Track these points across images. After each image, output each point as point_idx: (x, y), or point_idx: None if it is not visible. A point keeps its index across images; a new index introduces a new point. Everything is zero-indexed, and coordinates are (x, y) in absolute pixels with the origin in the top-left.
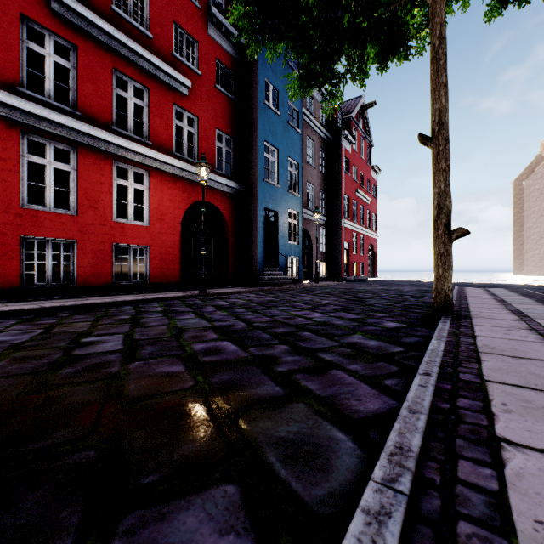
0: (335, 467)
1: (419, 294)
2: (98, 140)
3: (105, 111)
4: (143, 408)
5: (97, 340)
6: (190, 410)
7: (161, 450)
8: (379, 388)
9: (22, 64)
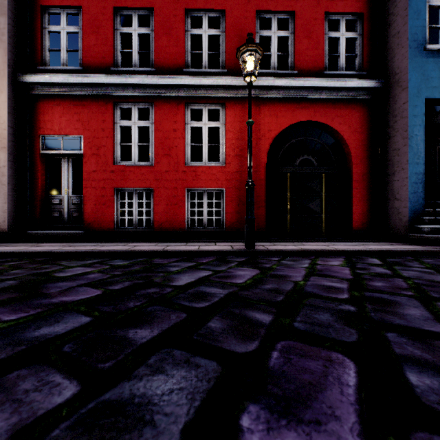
0: None
1: None
2: (169, 88)
3: (178, 57)
4: None
5: None
6: None
7: None
8: None
9: (117, 49)
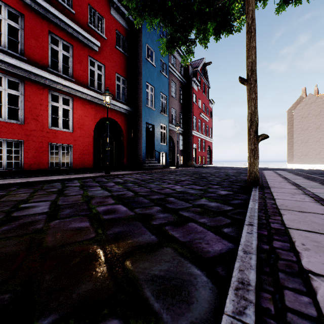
0: (194, 299)
1: (237, 174)
2: (38, 76)
3: (43, 58)
4: (55, 255)
5: (31, 205)
6: (90, 256)
7: (64, 291)
8: (220, 235)
9: None
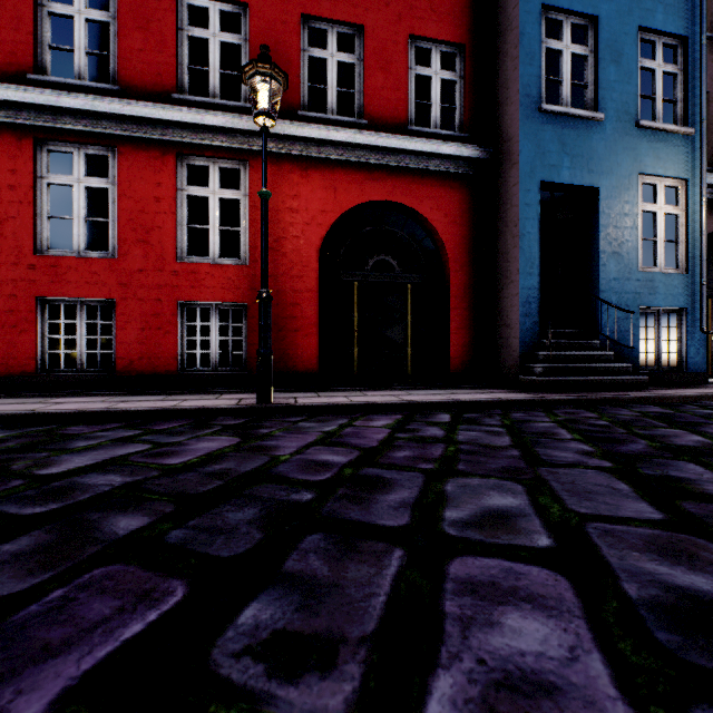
0: None
1: None
2: (146, 125)
3: (164, 73)
4: None
5: None
6: None
7: None
8: None
9: (42, 41)
